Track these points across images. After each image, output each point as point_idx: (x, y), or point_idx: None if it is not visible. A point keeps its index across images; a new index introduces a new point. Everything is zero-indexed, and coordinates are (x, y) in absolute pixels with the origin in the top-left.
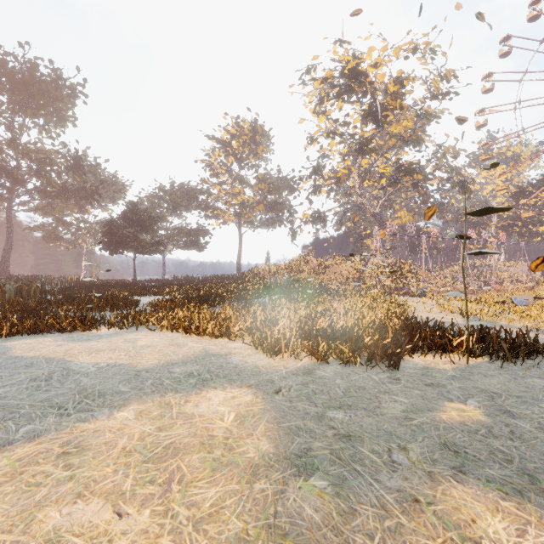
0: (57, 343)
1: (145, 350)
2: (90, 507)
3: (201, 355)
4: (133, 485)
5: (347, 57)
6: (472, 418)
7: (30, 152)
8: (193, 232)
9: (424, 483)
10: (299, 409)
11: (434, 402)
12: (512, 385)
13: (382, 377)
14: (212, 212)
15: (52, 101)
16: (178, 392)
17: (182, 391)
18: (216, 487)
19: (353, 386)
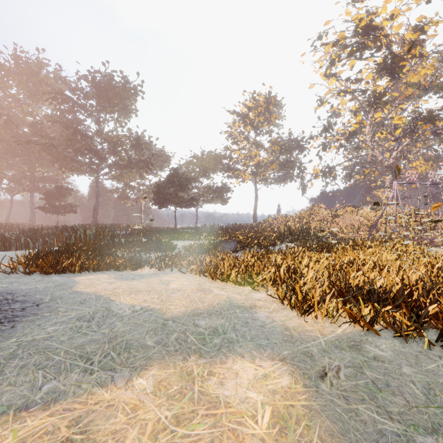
0: (109, 281)
1: (175, 294)
2: None
3: (225, 305)
4: None
5: (360, 15)
6: None
7: (109, 138)
8: (218, 189)
9: None
10: (364, 419)
11: None
12: None
13: None
14: (233, 172)
15: (122, 100)
16: (201, 355)
17: (205, 355)
18: None
19: (435, 383)
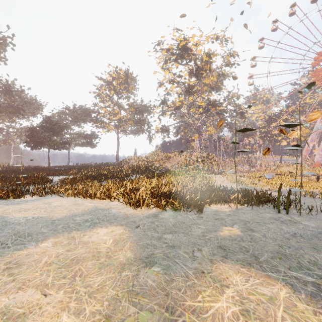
0: None
1: (57, 208)
2: (27, 293)
3: (93, 210)
4: (52, 280)
5: (180, 38)
6: (234, 233)
7: None
8: (88, 136)
9: (208, 264)
10: (149, 235)
11: (218, 227)
12: (256, 217)
13: (193, 217)
14: (101, 124)
15: None
16: (79, 230)
17: (81, 230)
18: (101, 276)
19: (178, 222)
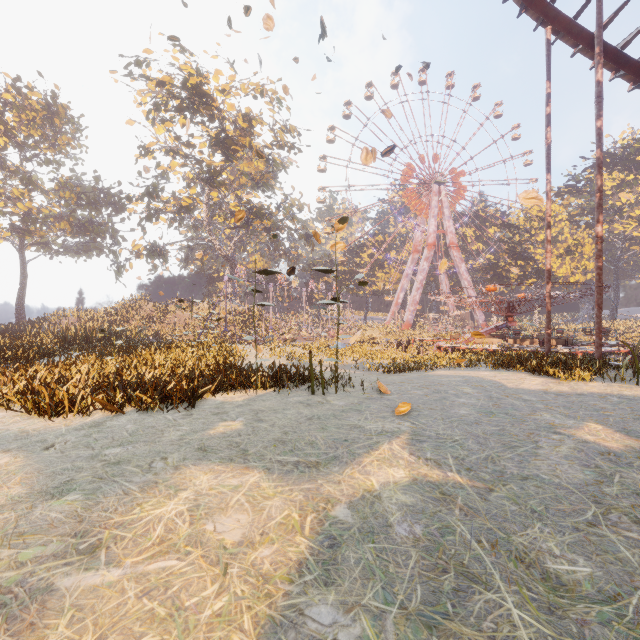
0: None
1: None
2: None
3: None
4: None
5: (189, 69)
6: (232, 429)
7: None
8: None
9: (169, 472)
10: (72, 456)
11: (211, 425)
12: (277, 403)
13: (177, 416)
14: None
15: None
16: None
17: None
18: None
19: (143, 427)
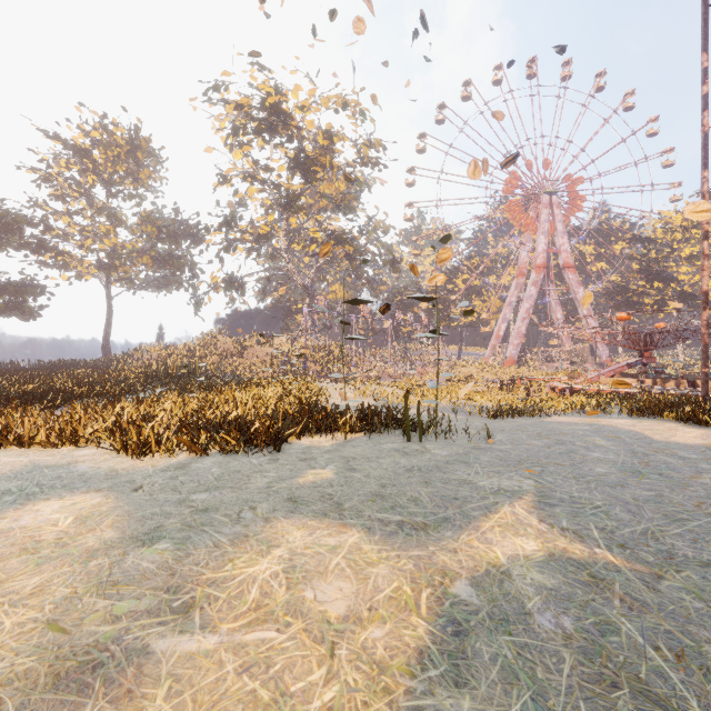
0: None
1: None
2: None
3: (25, 470)
4: None
5: (268, 87)
6: (323, 478)
7: None
8: (12, 287)
9: (259, 525)
10: (160, 499)
11: (300, 472)
12: (370, 450)
13: (262, 460)
14: (54, 257)
15: None
16: None
17: None
18: (41, 575)
19: (228, 471)
